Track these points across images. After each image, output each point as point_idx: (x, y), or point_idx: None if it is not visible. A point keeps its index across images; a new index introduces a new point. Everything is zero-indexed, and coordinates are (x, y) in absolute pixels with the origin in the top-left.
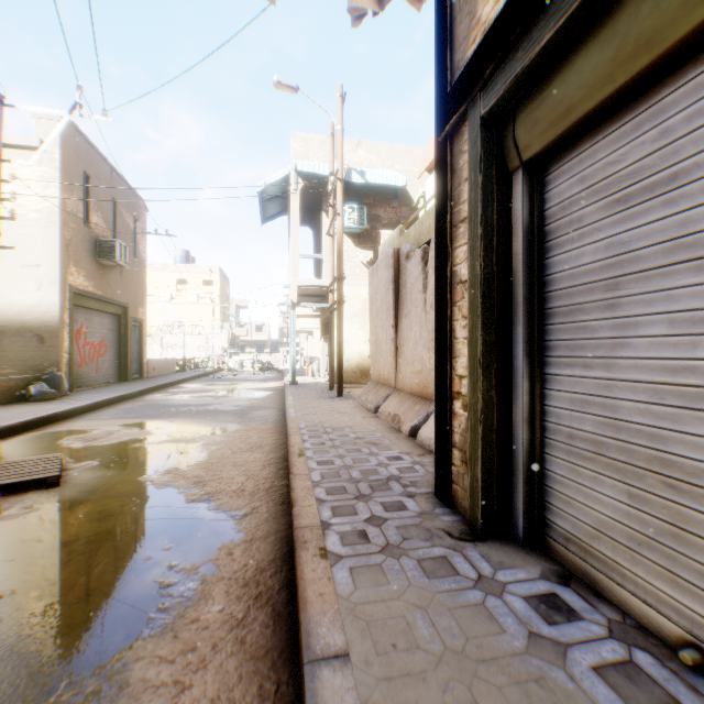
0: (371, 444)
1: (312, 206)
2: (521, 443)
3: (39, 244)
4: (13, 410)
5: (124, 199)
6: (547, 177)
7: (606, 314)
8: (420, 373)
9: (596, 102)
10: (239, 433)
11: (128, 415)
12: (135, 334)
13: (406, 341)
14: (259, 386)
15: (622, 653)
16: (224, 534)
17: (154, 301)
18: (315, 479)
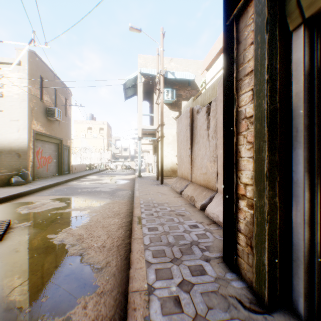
0: (179, 215)
1: (149, 91)
2: (302, 240)
3: (18, 110)
4: (0, 191)
5: (60, 89)
6: None
7: None
8: (205, 174)
9: None
10: (109, 205)
11: (56, 193)
12: (66, 153)
13: (197, 156)
14: (123, 177)
15: None
16: (85, 285)
17: (77, 137)
18: (146, 242)
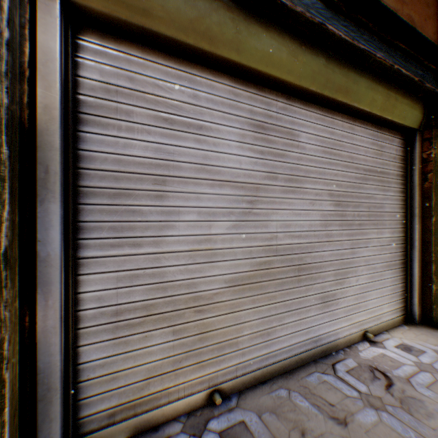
0: None
1: None
2: (60, 352)
3: None
4: None
5: None
6: (84, 42)
7: (157, 202)
8: None
9: (172, 36)
10: None
11: None
12: None
13: None
14: None
15: (215, 435)
16: None
17: None
18: None
